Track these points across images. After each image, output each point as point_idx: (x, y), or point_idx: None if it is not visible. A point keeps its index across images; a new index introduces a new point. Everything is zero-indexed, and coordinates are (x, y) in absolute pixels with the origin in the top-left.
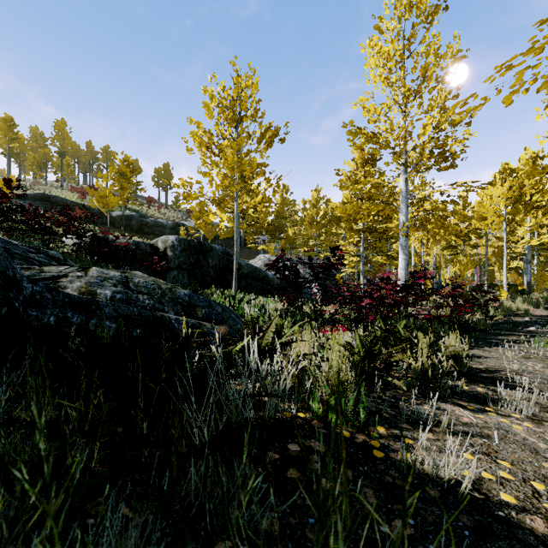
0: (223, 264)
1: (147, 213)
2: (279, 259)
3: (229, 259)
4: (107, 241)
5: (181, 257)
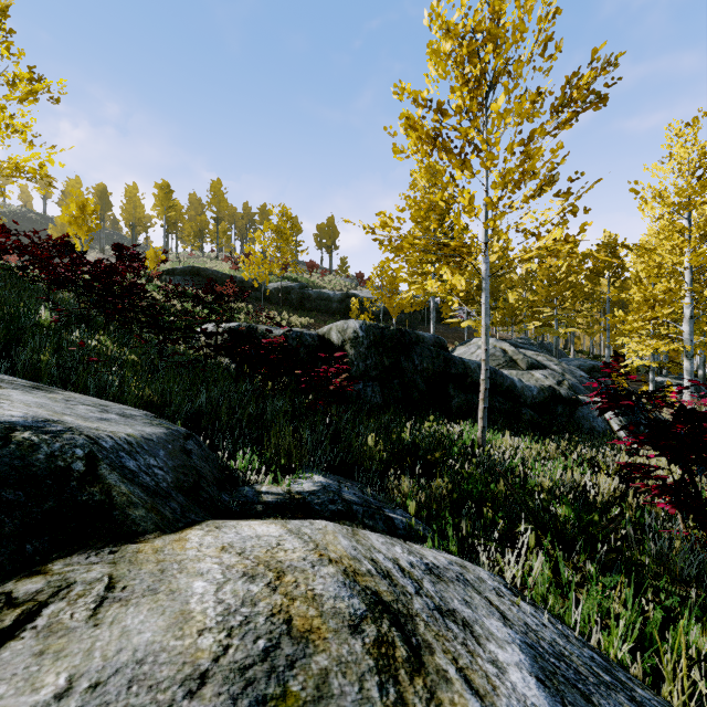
0: (439, 367)
1: (309, 282)
2: (654, 392)
3: (449, 358)
4: (255, 333)
5: (368, 357)
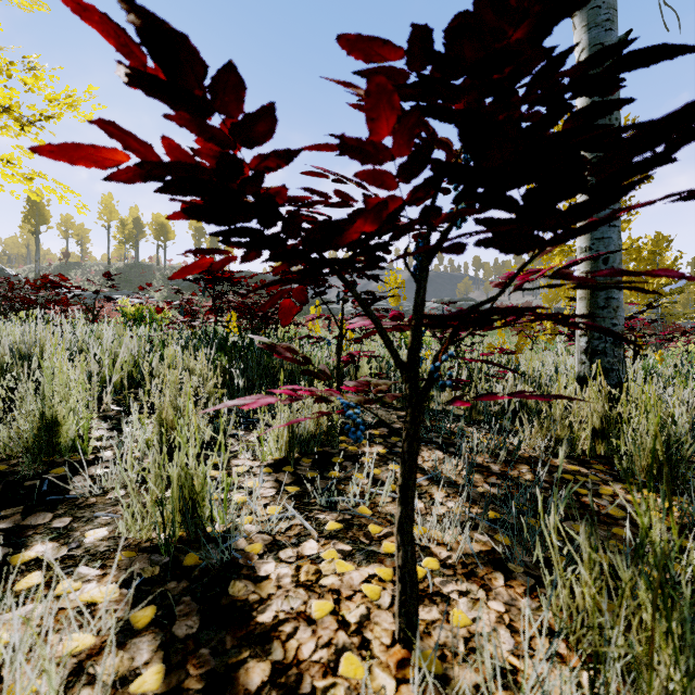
0: None
1: None
2: None
3: None
4: None
5: None
